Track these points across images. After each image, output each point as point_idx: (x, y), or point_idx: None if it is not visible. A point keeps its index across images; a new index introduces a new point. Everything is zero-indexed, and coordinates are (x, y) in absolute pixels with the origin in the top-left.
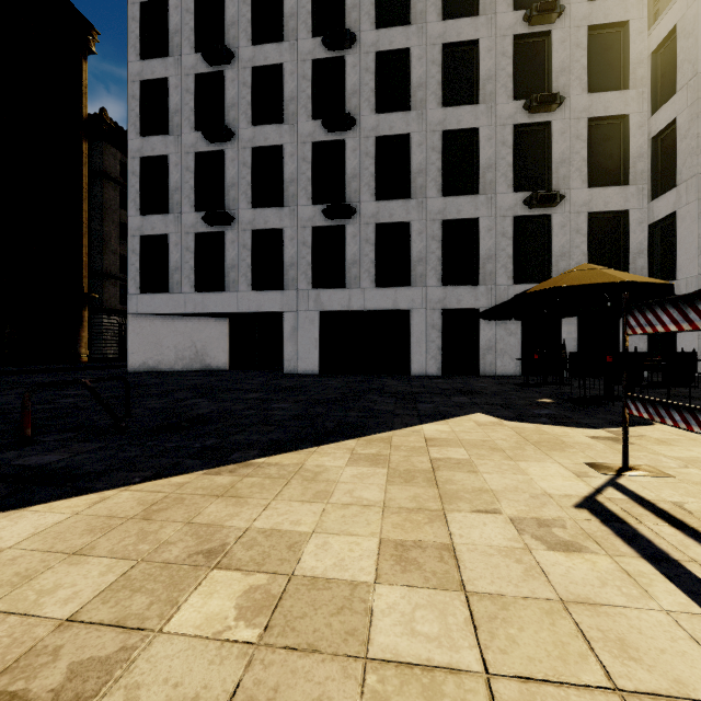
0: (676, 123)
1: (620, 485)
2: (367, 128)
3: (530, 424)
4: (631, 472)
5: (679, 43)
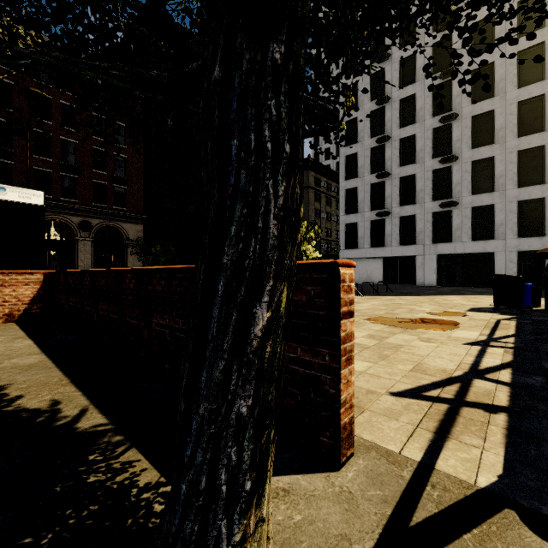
0: None
1: None
2: (466, 158)
3: None
4: None
5: None
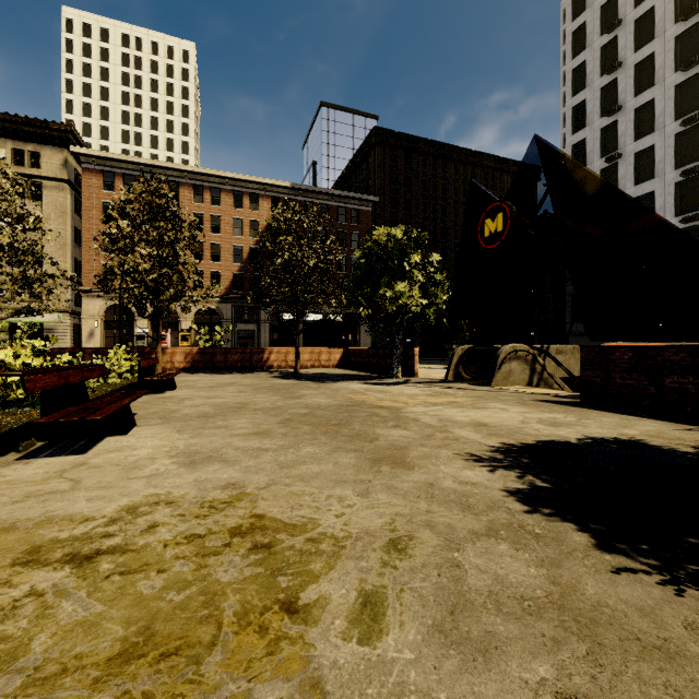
0: None
1: None
2: None
3: None
4: None
5: None
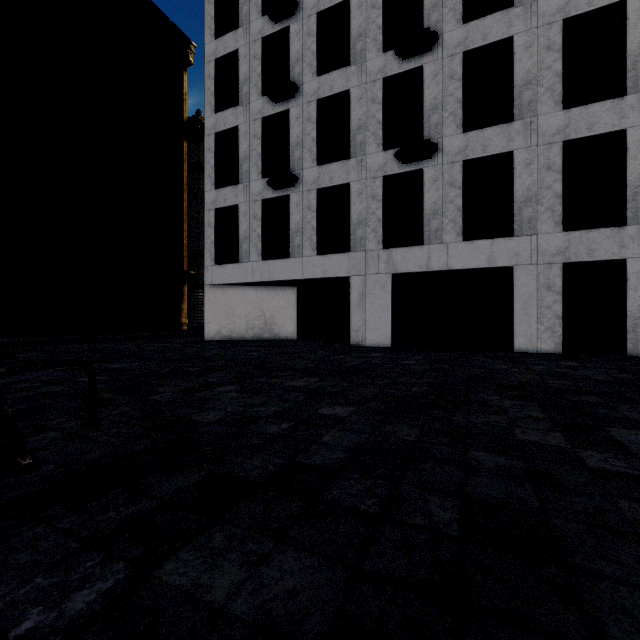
0: None
1: None
2: (452, 45)
3: None
4: None
5: None
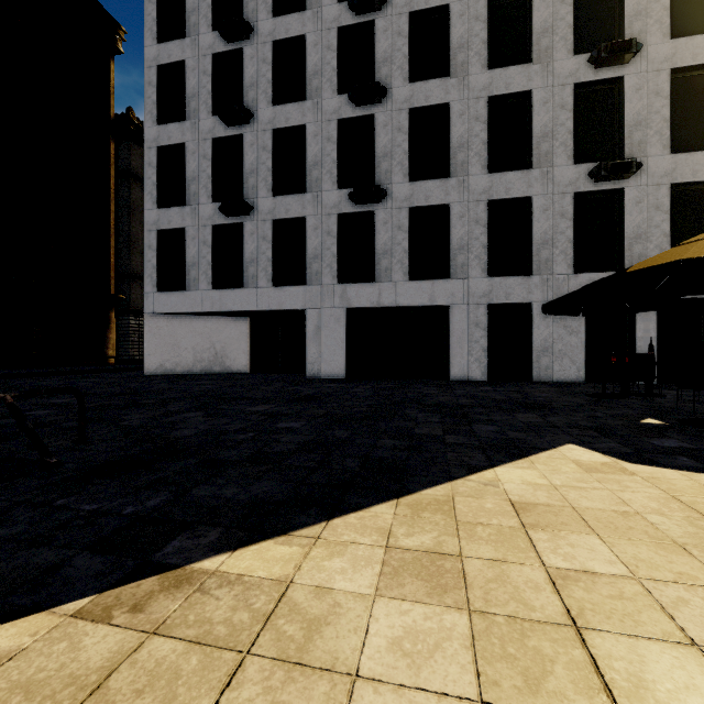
0: None
1: None
2: (399, 100)
3: (673, 471)
4: None
5: None
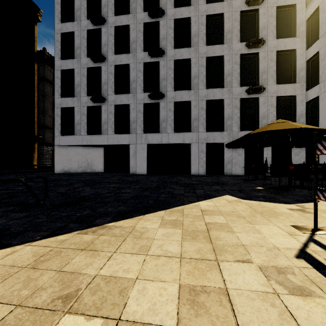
0: (318, 53)
1: (317, 241)
2: (170, 56)
3: (255, 201)
4: (319, 232)
5: (320, 15)
